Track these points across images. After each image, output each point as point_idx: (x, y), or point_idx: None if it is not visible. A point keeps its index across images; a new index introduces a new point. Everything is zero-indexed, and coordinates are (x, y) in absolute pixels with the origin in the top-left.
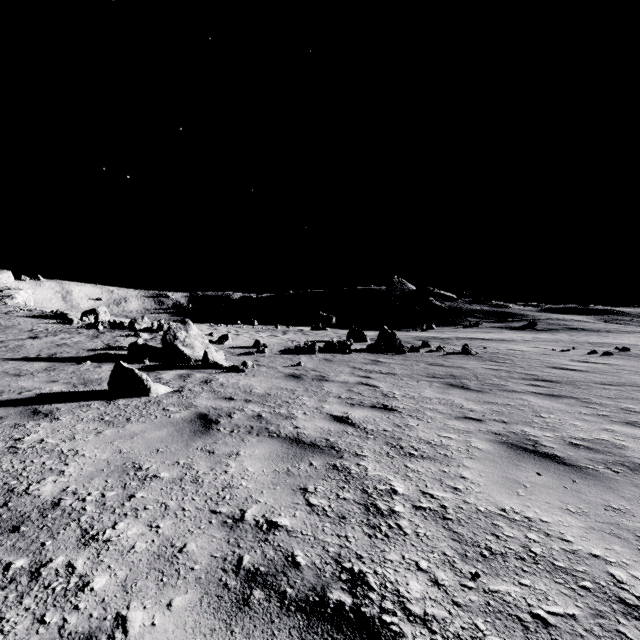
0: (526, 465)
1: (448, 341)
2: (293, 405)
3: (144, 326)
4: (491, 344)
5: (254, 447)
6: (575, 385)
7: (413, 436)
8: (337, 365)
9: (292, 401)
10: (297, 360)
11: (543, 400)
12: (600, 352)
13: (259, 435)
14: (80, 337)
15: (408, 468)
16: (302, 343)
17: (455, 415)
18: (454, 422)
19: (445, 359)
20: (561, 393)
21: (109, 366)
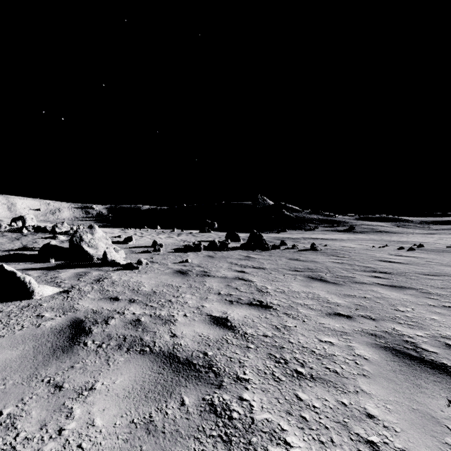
0: (427, 385)
1: (298, 240)
2: (175, 305)
3: (64, 230)
4: (328, 242)
5: (117, 373)
6: (406, 276)
7: (294, 342)
8: (218, 261)
9: (175, 300)
10: (186, 257)
11: (391, 292)
12: (405, 248)
13: (129, 350)
14: (2, 239)
15: (301, 401)
16: (191, 243)
17: (325, 311)
18: (328, 320)
19: (300, 254)
20: (400, 284)
21: (14, 265)
